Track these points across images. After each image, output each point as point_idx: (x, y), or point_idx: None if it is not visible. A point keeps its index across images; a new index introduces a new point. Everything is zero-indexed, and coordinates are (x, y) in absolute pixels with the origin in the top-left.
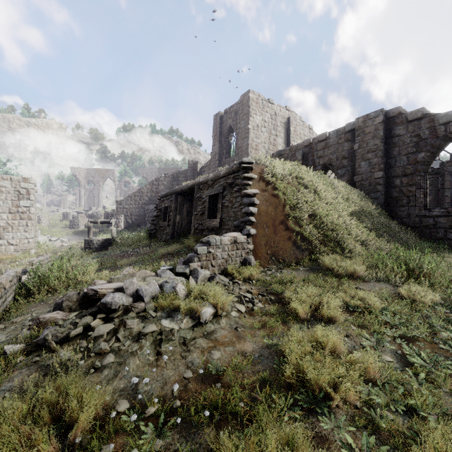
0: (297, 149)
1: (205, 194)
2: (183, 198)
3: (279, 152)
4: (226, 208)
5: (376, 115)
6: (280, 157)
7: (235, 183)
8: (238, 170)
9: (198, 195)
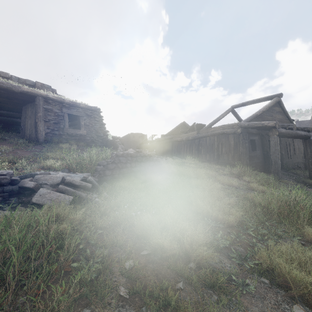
0: None
1: (64, 111)
2: None
3: None
4: (88, 126)
5: (48, 87)
6: None
7: (93, 116)
8: (96, 111)
9: (50, 107)
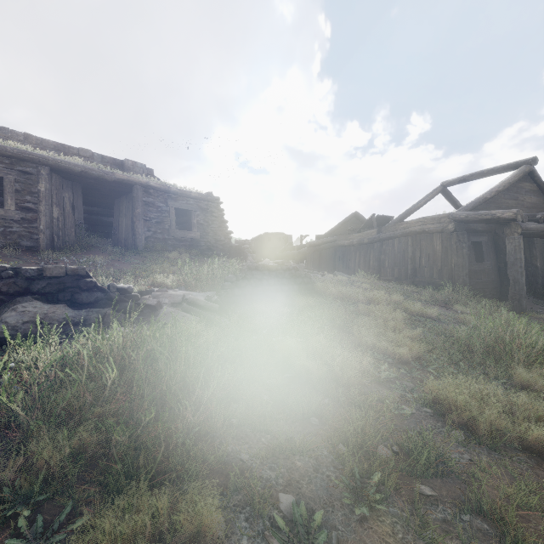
0: (43, 145)
1: (170, 204)
2: (61, 181)
3: (0, 128)
4: (202, 225)
5: (142, 167)
6: (2, 137)
7: (210, 209)
8: (214, 202)
9: (151, 199)
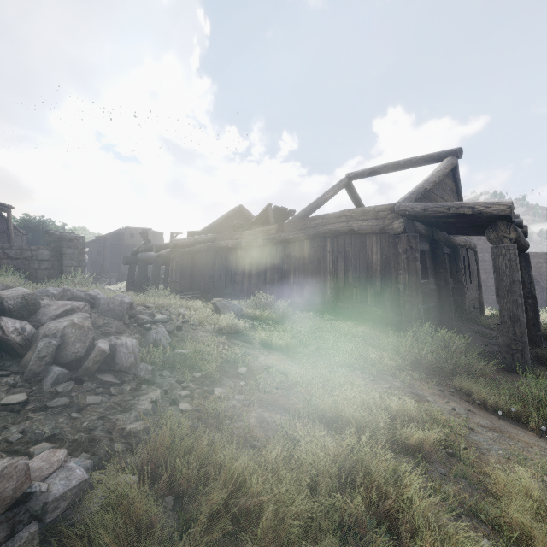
0: None
1: None
2: None
3: None
4: None
5: None
6: None
7: None
8: None
9: None
